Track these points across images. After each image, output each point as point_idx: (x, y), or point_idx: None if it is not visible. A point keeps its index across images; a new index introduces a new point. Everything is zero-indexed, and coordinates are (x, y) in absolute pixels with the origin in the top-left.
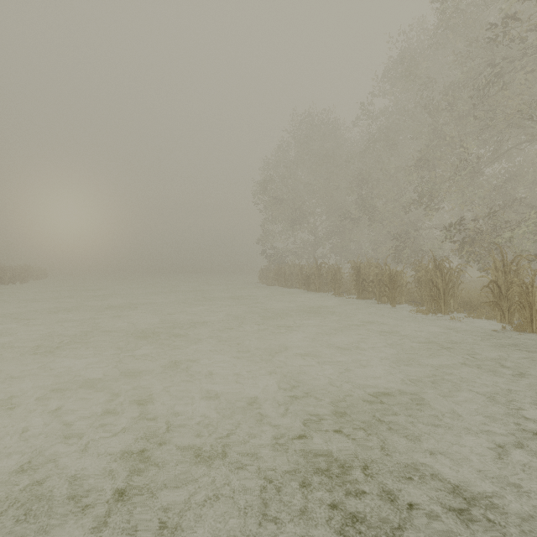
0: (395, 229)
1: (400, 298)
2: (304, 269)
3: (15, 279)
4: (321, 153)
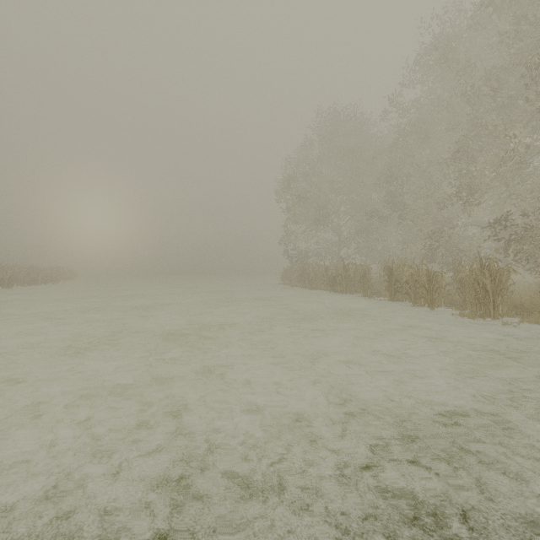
0: (426, 227)
1: (439, 300)
2: (330, 270)
3: (47, 280)
4: (346, 150)
